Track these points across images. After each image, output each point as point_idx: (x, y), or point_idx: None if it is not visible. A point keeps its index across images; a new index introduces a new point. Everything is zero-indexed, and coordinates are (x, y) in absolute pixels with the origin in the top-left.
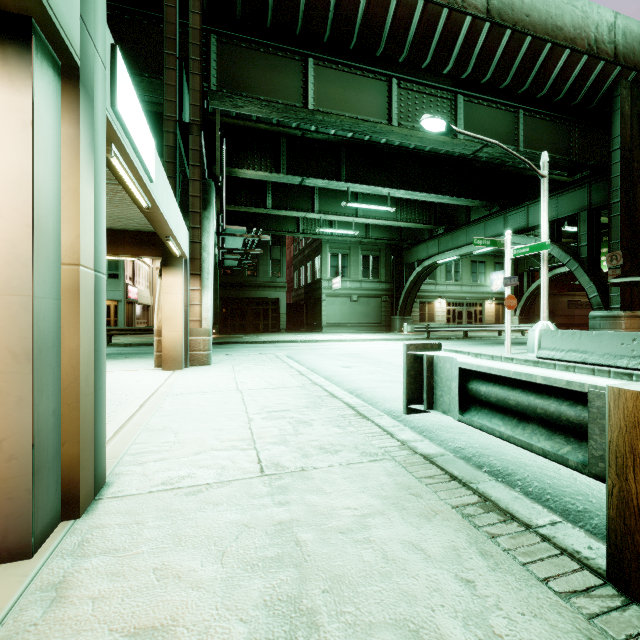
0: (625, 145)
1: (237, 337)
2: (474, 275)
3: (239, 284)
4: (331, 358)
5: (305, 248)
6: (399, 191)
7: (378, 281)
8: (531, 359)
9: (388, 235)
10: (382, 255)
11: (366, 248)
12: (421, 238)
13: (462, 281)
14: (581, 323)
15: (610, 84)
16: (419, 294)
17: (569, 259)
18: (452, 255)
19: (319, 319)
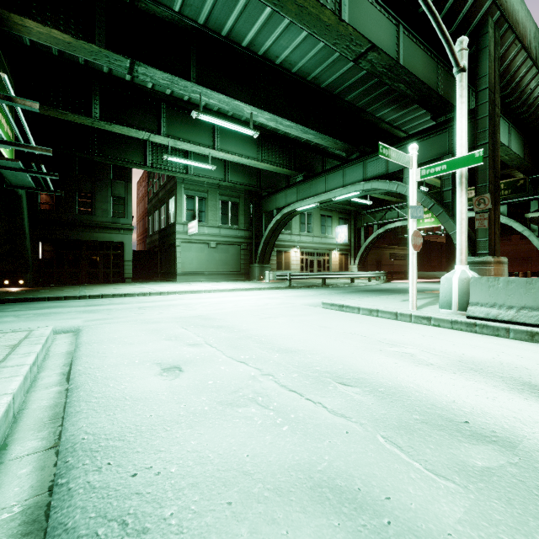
0: (491, 86)
1: (49, 290)
2: (323, 228)
3: (66, 223)
4: (156, 332)
5: (159, 190)
6: (263, 113)
7: (237, 228)
8: (462, 320)
9: (248, 181)
10: (241, 202)
11: (225, 193)
12: (279, 188)
13: (313, 233)
14: (401, 271)
15: (479, 19)
16: (277, 243)
17: (433, 204)
18: (312, 202)
19: (173, 267)
